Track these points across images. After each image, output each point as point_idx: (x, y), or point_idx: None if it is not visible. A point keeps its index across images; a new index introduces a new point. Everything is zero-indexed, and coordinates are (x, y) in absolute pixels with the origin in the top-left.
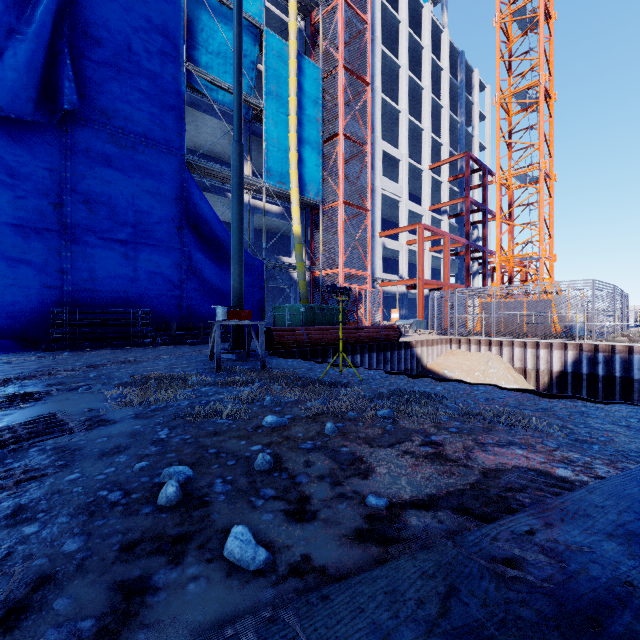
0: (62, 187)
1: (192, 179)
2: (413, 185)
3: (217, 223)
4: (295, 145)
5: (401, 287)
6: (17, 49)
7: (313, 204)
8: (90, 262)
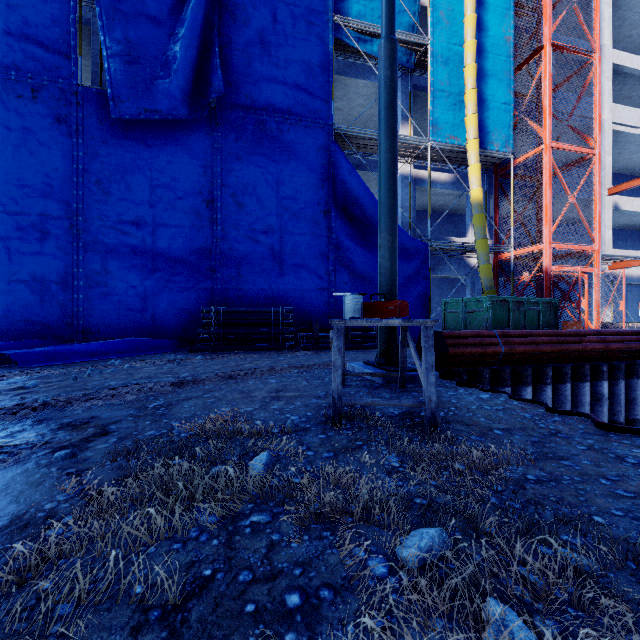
0: (213, 183)
1: (340, 152)
2: None
3: (368, 199)
4: (473, 80)
5: None
6: (175, 51)
7: (499, 160)
8: (238, 258)
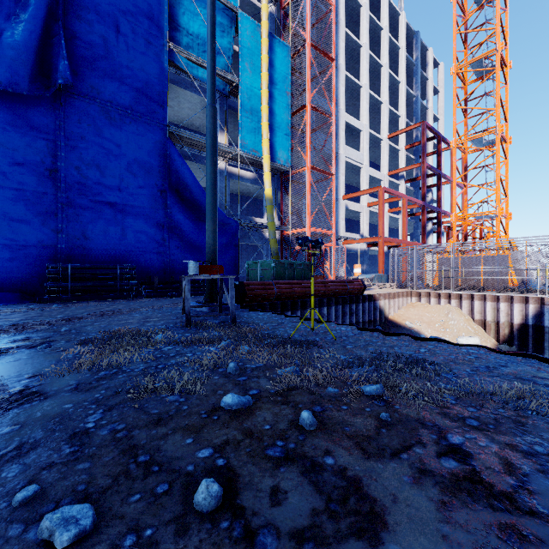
0: (57, 155)
1: (174, 147)
2: (373, 153)
3: (196, 187)
4: (267, 116)
5: (362, 245)
6: (16, 30)
7: (283, 170)
8: (82, 222)
